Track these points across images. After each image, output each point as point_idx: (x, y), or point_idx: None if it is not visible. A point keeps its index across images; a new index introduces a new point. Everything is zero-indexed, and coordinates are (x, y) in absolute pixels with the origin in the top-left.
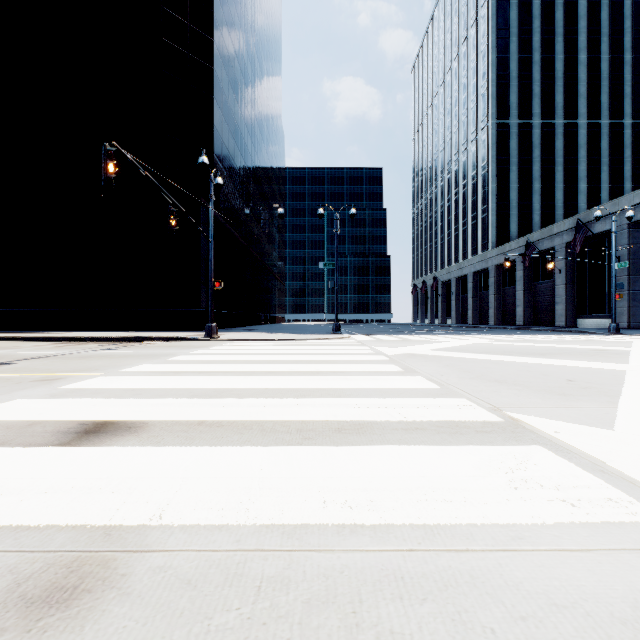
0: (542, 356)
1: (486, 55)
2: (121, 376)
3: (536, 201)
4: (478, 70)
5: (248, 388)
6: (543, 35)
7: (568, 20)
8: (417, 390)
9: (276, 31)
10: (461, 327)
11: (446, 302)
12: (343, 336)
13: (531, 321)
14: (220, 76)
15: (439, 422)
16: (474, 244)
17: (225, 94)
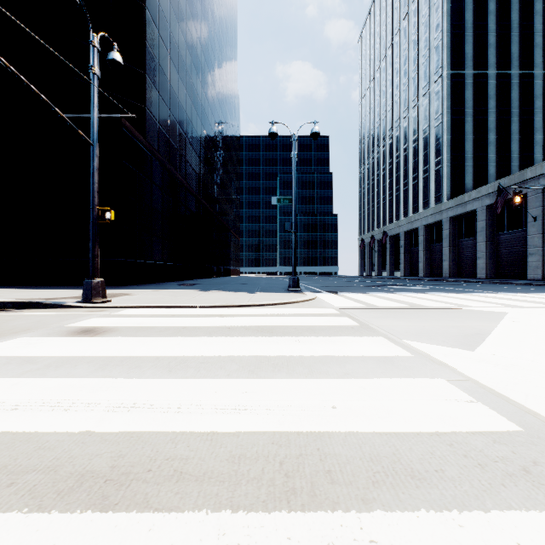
0: None
1: (440, 6)
2: None
3: (491, 152)
4: (430, 23)
5: None
6: None
7: None
8: None
9: None
10: (420, 280)
11: (394, 255)
12: (307, 297)
13: (494, 274)
14: None
15: None
16: (426, 197)
17: (164, 14)
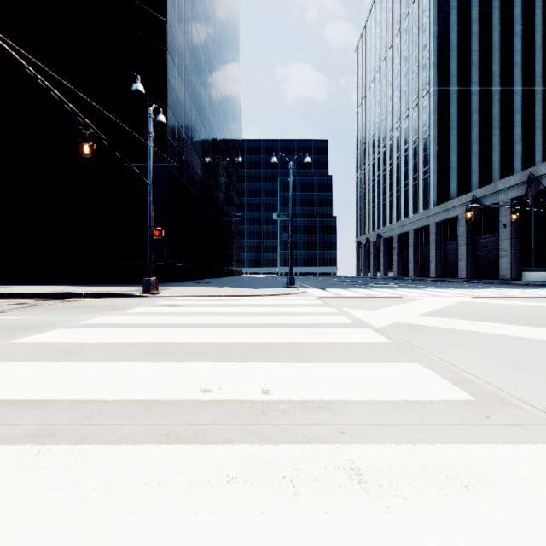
0: None
1: (428, 27)
2: None
3: (474, 162)
4: (419, 42)
5: None
6: (481, 8)
7: None
8: None
9: (234, 11)
10: (406, 280)
11: (388, 257)
12: (299, 291)
13: (473, 274)
14: (175, 32)
15: None
16: (416, 203)
17: (180, 51)
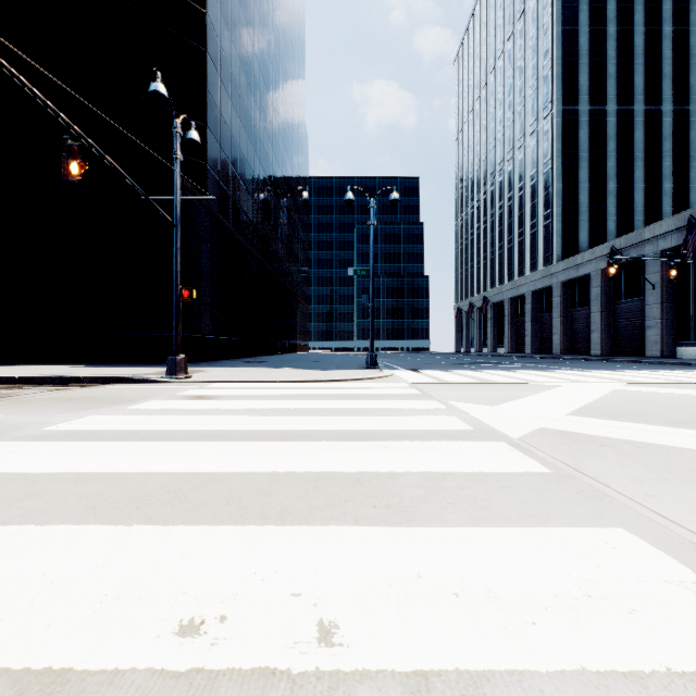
0: None
1: (550, 28)
2: None
3: (611, 204)
4: (539, 48)
5: None
6: (619, 3)
7: None
8: None
9: (297, 9)
10: (523, 357)
11: (497, 327)
12: (383, 374)
13: (610, 350)
14: (217, 28)
15: None
16: (534, 257)
17: (225, 54)
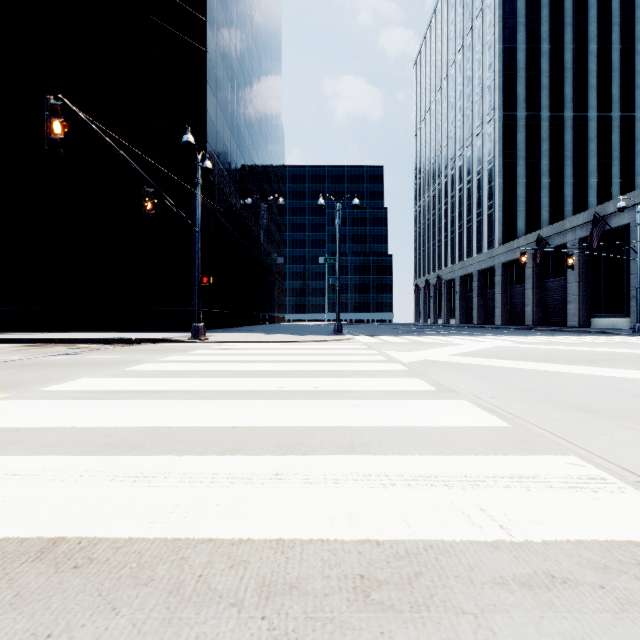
0: (596, 364)
1: (492, 45)
2: (31, 400)
3: (544, 196)
4: (484, 61)
5: (205, 426)
6: (552, 24)
7: (577, 9)
8: (476, 431)
9: (275, 23)
10: (467, 327)
11: (450, 301)
12: (346, 337)
13: (541, 321)
14: (214, 60)
15: (585, 545)
16: (479, 241)
17: (220, 80)
